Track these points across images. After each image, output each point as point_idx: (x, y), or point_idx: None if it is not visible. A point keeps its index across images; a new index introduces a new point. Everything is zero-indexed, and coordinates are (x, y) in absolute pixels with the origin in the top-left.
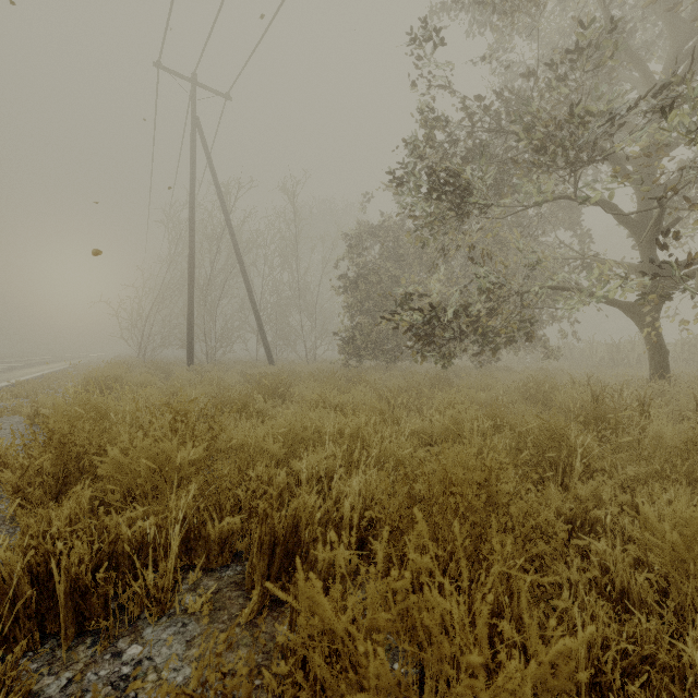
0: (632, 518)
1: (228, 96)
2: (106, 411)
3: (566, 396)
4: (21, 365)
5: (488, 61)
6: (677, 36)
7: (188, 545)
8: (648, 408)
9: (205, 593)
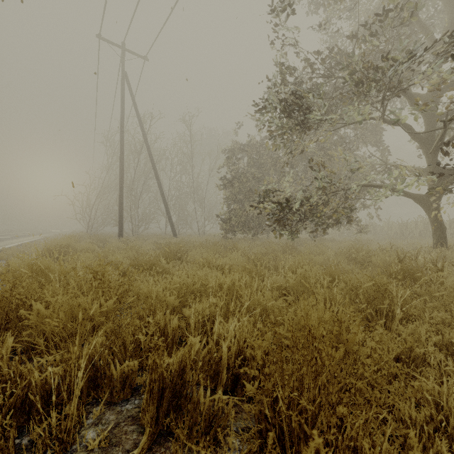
0: (444, 355)
1: (146, 58)
2: (48, 271)
3: (379, 259)
4: (9, 237)
5: (322, 28)
6: (452, 11)
7: (95, 383)
8: (442, 268)
9: (105, 428)
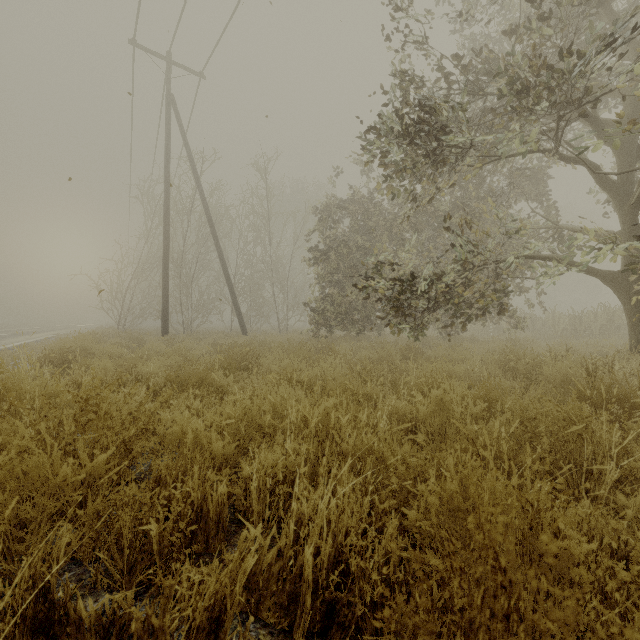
0: None
1: (202, 75)
2: (18, 394)
3: (555, 370)
4: (5, 335)
5: (463, 19)
6: None
7: (49, 633)
8: None
9: None
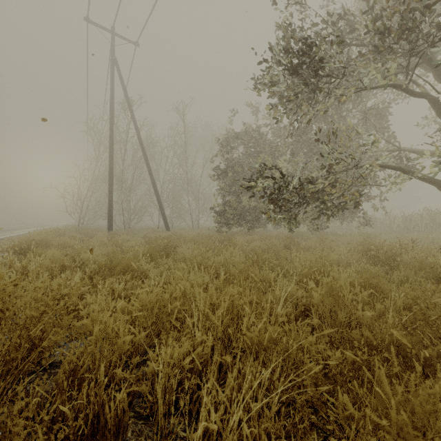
0: None
1: (137, 43)
2: None
3: (414, 258)
4: None
5: None
6: None
7: None
8: None
9: None
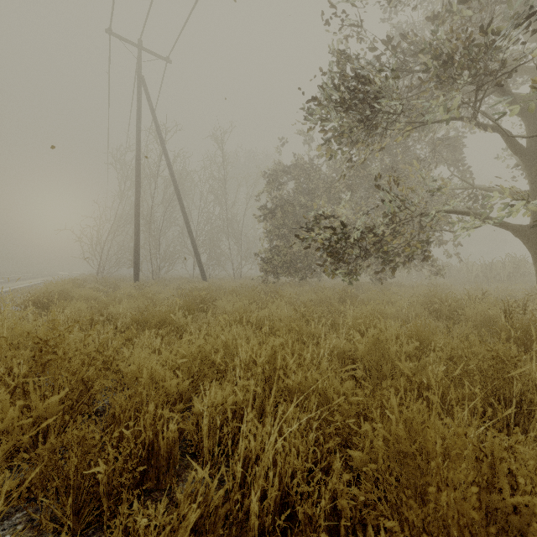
0: None
1: (168, 59)
2: None
3: (476, 311)
4: (1, 281)
5: (392, 6)
6: None
7: None
8: None
9: None
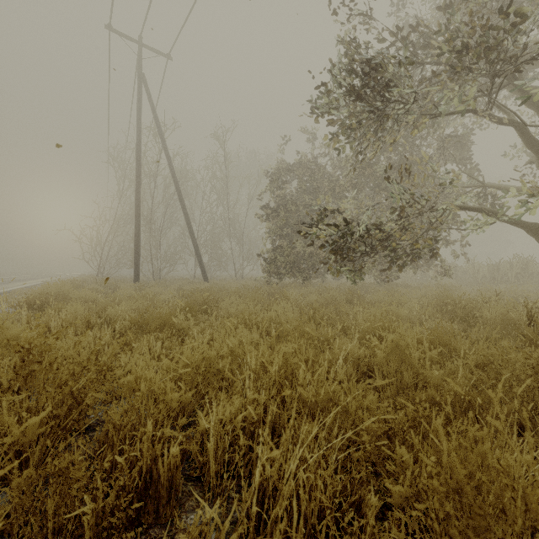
0: None
1: (169, 56)
2: None
3: (495, 314)
4: None
5: None
6: None
7: None
8: None
9: None
